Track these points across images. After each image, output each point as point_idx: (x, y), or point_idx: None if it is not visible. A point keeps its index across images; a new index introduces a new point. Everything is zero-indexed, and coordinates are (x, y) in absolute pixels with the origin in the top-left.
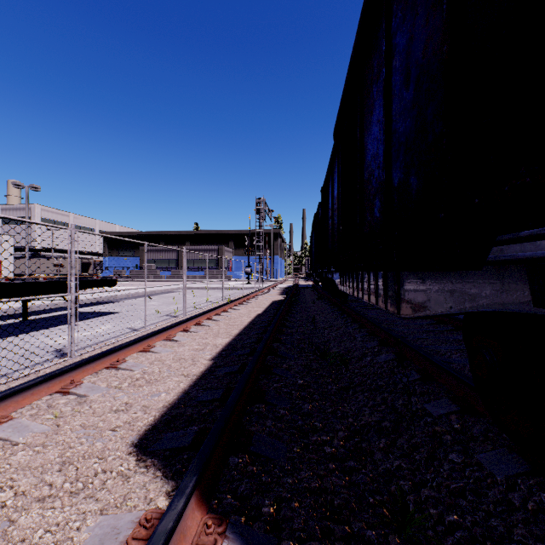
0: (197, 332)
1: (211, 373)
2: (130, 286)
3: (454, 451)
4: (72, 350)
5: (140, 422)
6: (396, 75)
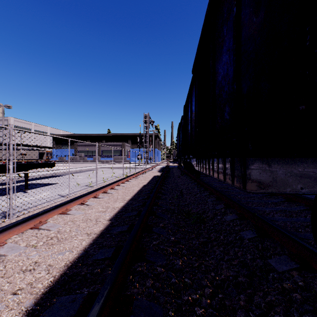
0: (103, 198)
1: (107, 232)
2: (68, 166)
3: (307, 313)
4: (10, 213)
5: (40, 284)
6: (245, 9)
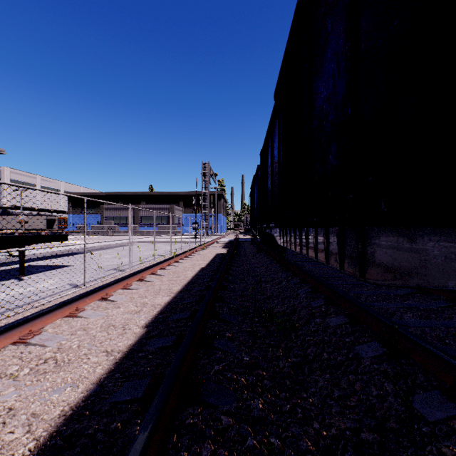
0: (137, 289)
1: (140, 348)
2: (90, 240)
3: None
4: None
5: None
6: None
